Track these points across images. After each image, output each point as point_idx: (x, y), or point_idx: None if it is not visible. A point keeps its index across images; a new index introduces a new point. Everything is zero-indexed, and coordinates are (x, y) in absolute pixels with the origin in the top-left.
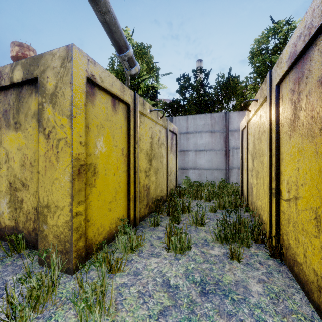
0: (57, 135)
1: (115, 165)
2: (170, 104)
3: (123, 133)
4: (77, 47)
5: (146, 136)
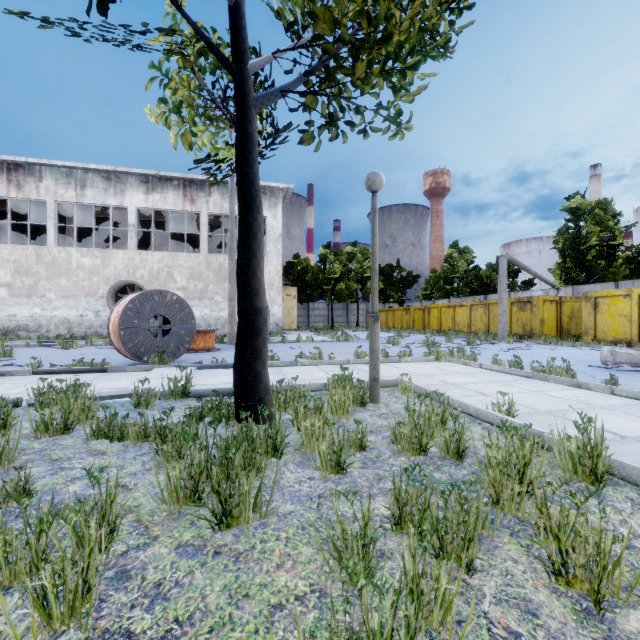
0: (536, 314)
1: (551, 320)
2: (637, 257)
3: (554, 310)
4: (541, 295)
5: (567, 309)
